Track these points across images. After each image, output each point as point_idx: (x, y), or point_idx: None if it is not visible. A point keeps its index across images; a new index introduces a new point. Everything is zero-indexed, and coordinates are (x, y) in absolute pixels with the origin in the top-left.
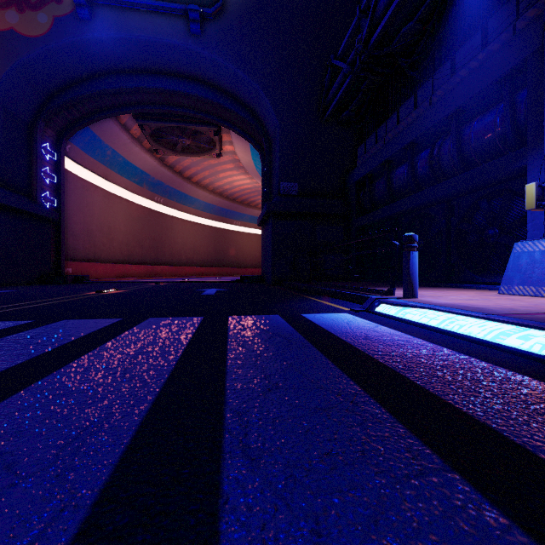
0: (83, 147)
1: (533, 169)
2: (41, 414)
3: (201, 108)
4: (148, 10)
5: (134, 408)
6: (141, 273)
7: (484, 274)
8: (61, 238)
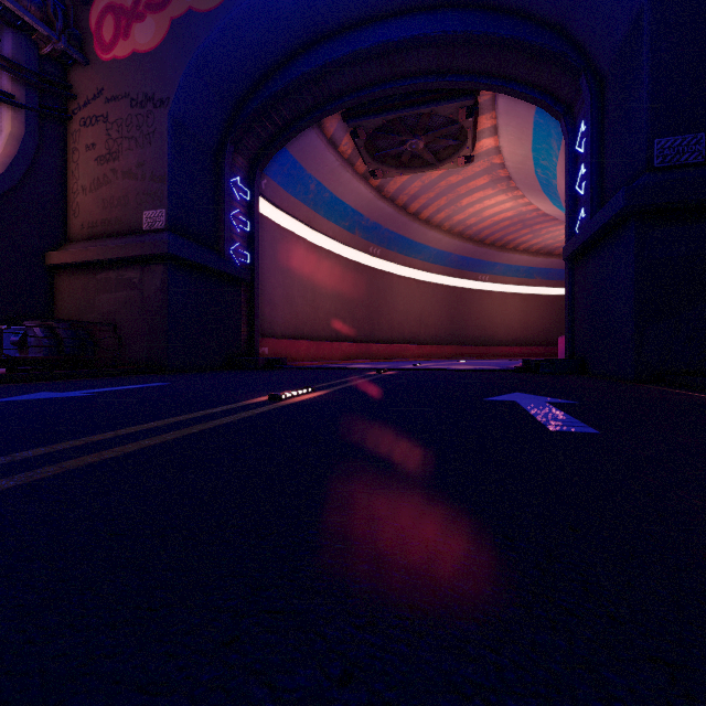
0: (281, 182)
1: None
2: None
3: (448, 66)
4: None
5: None
6: (353, 354)
7: None
8: (255, 307)
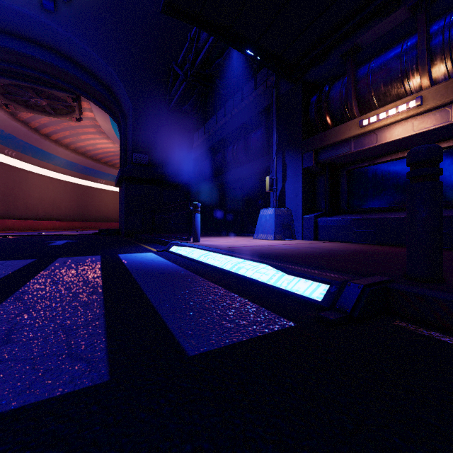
0: None
1: (273, 167)
2: None
3: (57, 75)
4: None
5: None
6: None
7: None
8: None
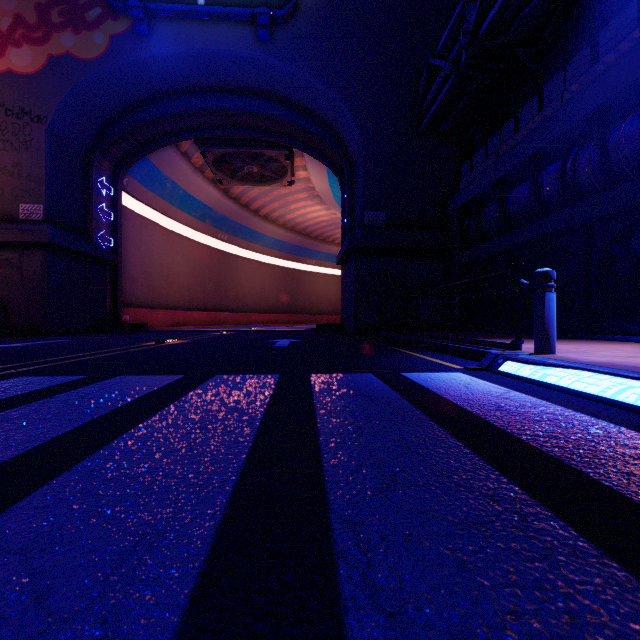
0: (141, 180)
1: None
2: (88, 508)
3: (270, 129)
4: (211, 19)
5: (206, 506)
6: (203, 321)
7: (639, 322)
8: (118, 282)
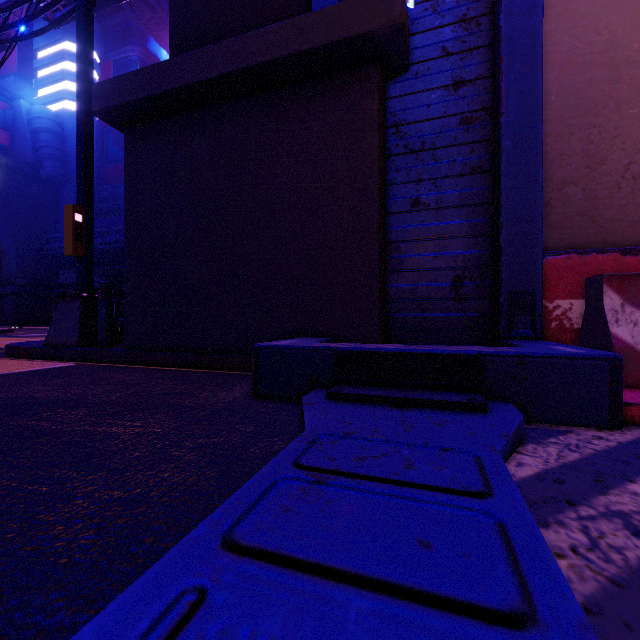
0: None
1: None
2: None
3: None
4: None
5: None
6: None
7: None
8: None
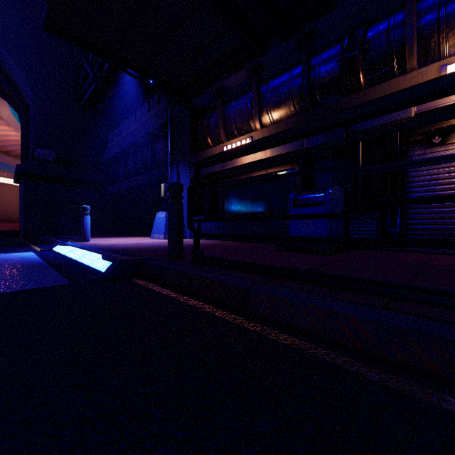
0: None
1: (170, 176)
2: None
3: None
4: None
5: None
6: None
7: None
8: None
